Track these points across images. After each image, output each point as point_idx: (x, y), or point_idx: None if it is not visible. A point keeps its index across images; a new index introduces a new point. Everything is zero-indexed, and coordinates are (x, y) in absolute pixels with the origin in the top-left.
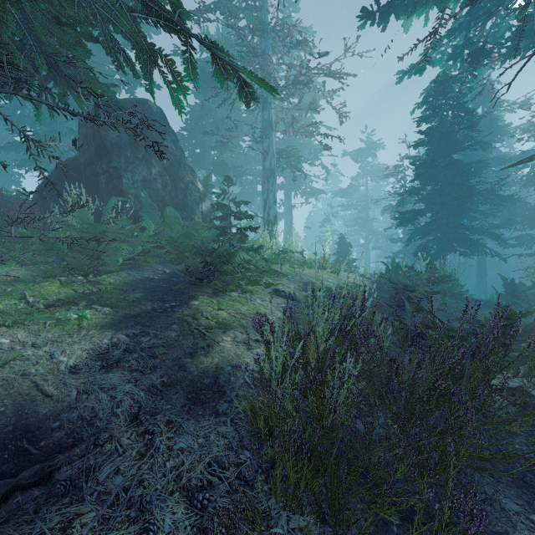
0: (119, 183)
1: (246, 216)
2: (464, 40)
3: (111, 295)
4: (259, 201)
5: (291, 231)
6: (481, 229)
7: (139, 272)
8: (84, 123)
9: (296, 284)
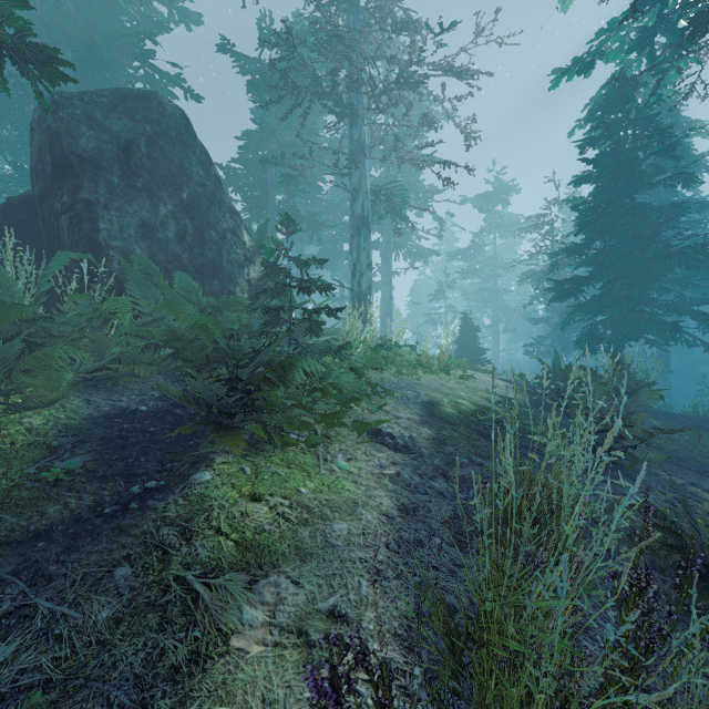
0: (93, 229)
1: (319, 289)
2: (655, 20)
3: (7, 468)
4: (346, 266)
5: (390, 307)
6: (682, 306)
7: (112, 395)
8: (36, 125)
9: (410, 410)
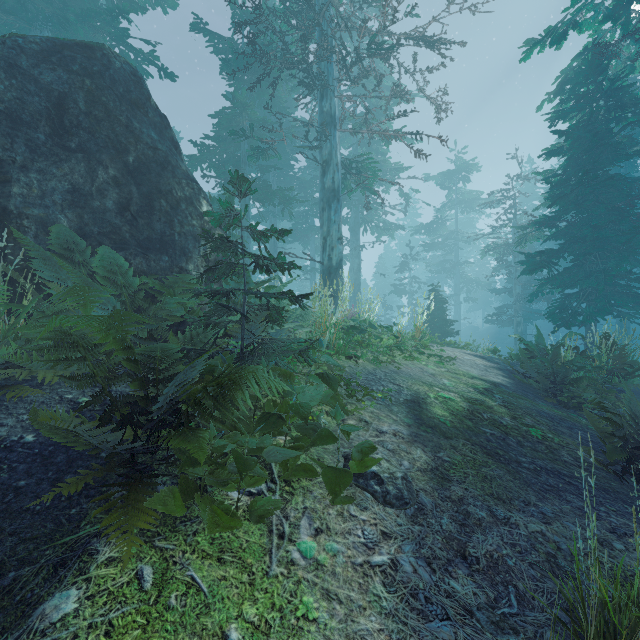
0: (3, 194)
1: (280, 267)
2: None
3: None
4: (317, 240)
5: (359, 279)
6: None
7: None
8: None
9: (394, 416)
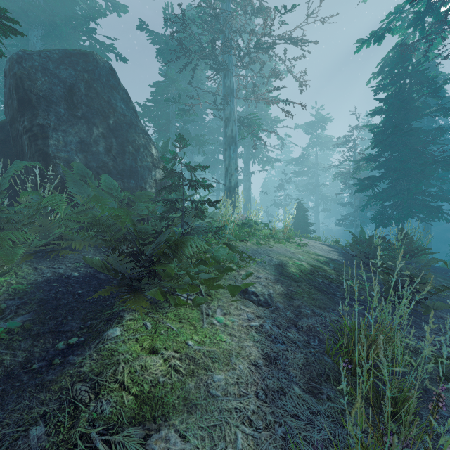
0: (45, 144)
1: (203, 186)
2: (425, 7)
3: None
4: (221, 169)
5: (249, 195)
6: (443, 195)
7: (54, 264)
8: (7, 72)
9: (266, 271)
